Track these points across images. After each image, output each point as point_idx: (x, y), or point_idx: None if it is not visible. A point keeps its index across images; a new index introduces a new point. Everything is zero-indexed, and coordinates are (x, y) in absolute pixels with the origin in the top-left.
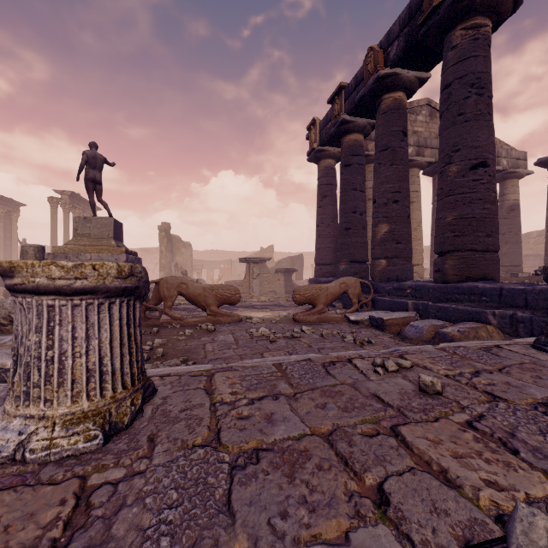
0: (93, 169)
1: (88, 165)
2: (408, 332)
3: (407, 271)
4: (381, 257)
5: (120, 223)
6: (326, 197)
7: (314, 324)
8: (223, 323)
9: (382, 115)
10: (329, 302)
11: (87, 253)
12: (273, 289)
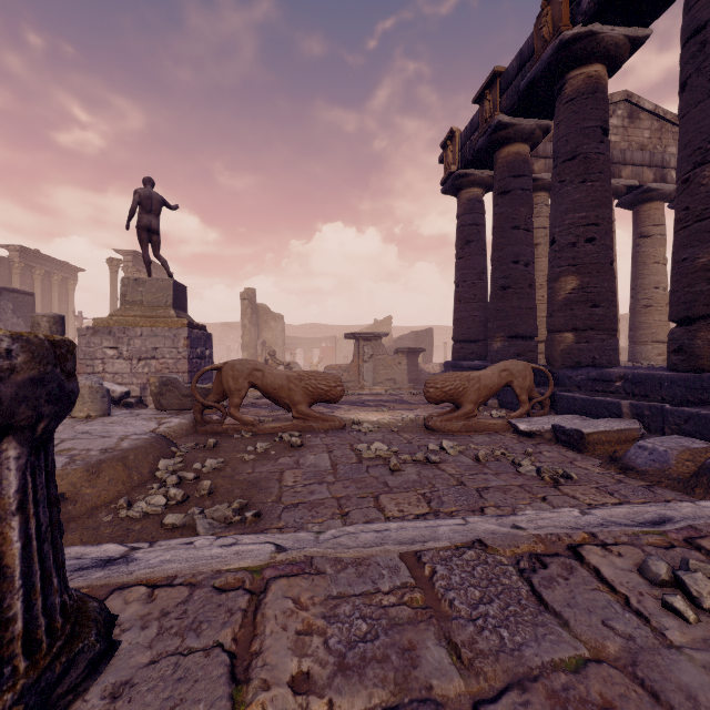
0: (148, 214)
1: (141, 209)
2: (634, 459)
3: (609, 351)
4: (565, 328)
5: (183, 287)
6: (470, 243)
7: (459, 436)
8: (317, 431)
9: (566, 104)
10: (482, 400)
11: (137, 327)
12: (392, 377)
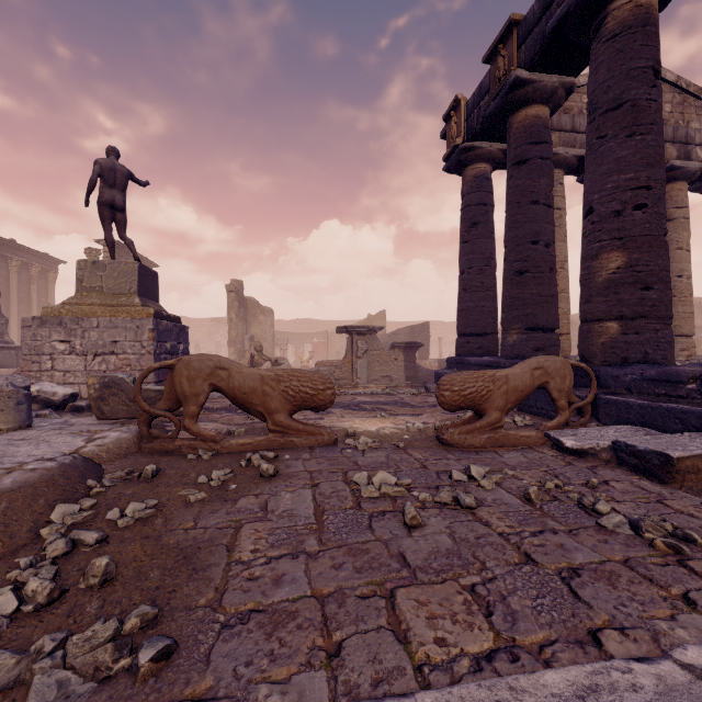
0: (111, 188)
1: (103, 182)
2: None
3: (664, 345)
4: (607, 317)
5: (152, 272)
6: (477, 225)
7: (485, 453)
8: (300, 448)
9: (607, 42)
10: (510, 406)
11: (93, 317)
12: (387, 374)
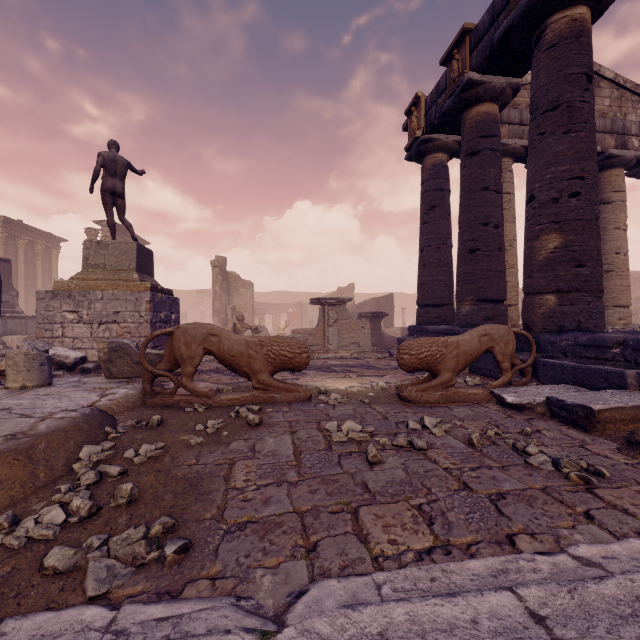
0: (112, 177)
1: (105, 171)
2: None
3: (596, 315)
4: (546, 290)
5: (148, 251)
6: (435, 208)
7: (438, 408)
8: (280, 403)
9: (546, 51)
10: (460, 368)
11: (98, 291)
12: (355, 340)
